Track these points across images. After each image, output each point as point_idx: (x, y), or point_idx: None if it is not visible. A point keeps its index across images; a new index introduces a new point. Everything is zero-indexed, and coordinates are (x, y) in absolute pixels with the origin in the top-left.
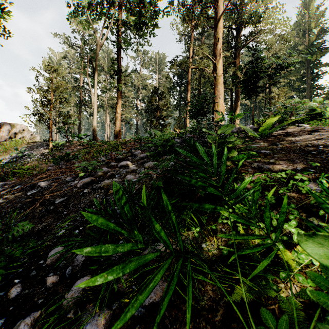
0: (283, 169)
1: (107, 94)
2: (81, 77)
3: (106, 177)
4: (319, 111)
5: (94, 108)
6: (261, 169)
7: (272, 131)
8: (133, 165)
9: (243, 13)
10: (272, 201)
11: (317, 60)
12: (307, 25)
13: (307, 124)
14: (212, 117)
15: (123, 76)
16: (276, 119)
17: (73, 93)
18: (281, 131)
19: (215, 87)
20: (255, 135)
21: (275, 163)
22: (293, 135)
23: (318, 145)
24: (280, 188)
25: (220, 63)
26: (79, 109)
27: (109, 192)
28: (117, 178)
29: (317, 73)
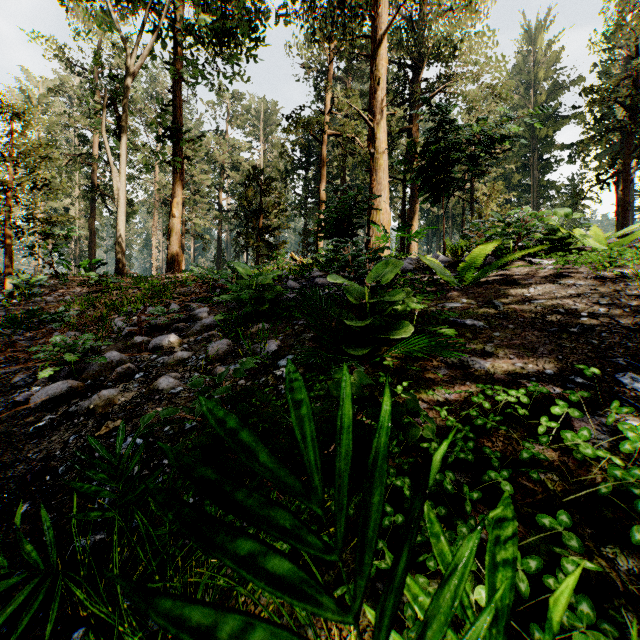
0: (516, 372)
1: (156, 175)
2: (96, 136)
3: (111, 378)
4: (567, 233)
5: (120, 204)
6: (468, 372)
7: (485, 274)
8: (185, 346)
9: (425, 37)
10: (505, 488)
11: (550, 137)
12: (533, 74)
13: (546, 259)
14: (367, 234)
15: (185, 139)
16: (490, 247)
17: (75, 169)
18: (500, 272)
19: (373, 175)
20: (451, 281)
21: (497, 354)
22: (524, 283)
23: (579, 310)
24: (522, 443)
25: (382, 128)
26: (92, 204)
27: (101, 429)
28: (138, 381)
29: (550, 161)
